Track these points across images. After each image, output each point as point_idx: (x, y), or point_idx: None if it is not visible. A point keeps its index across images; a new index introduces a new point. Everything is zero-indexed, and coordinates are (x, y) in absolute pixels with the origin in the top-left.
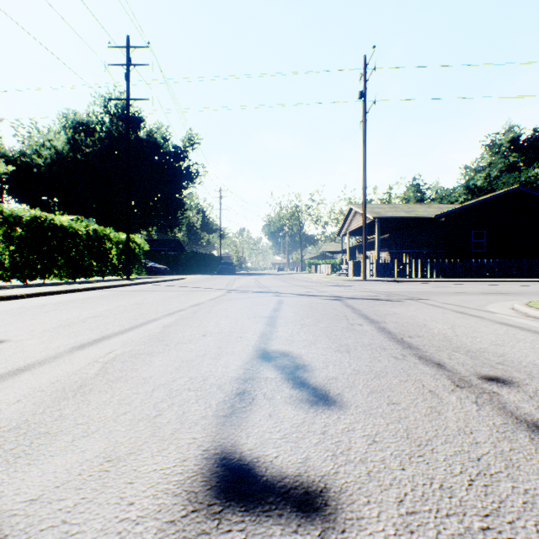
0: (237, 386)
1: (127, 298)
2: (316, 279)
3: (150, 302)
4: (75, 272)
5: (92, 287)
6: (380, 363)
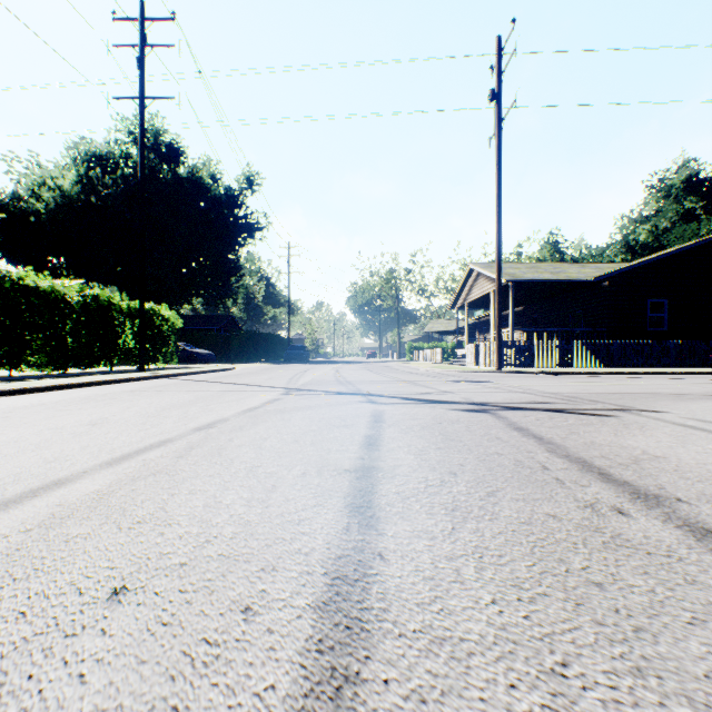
0: None
1: (95, 407)
2: (424, 369)
3: (123, 418)
4: (61, 359)
5: (64, 384)
6: None
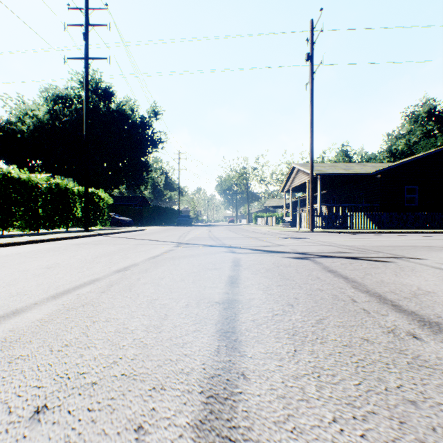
0: None
1: (52, 255)
2: (264, 230)
3: (69, 263)
4: (35, 224)
5: (35, 240)
6: None
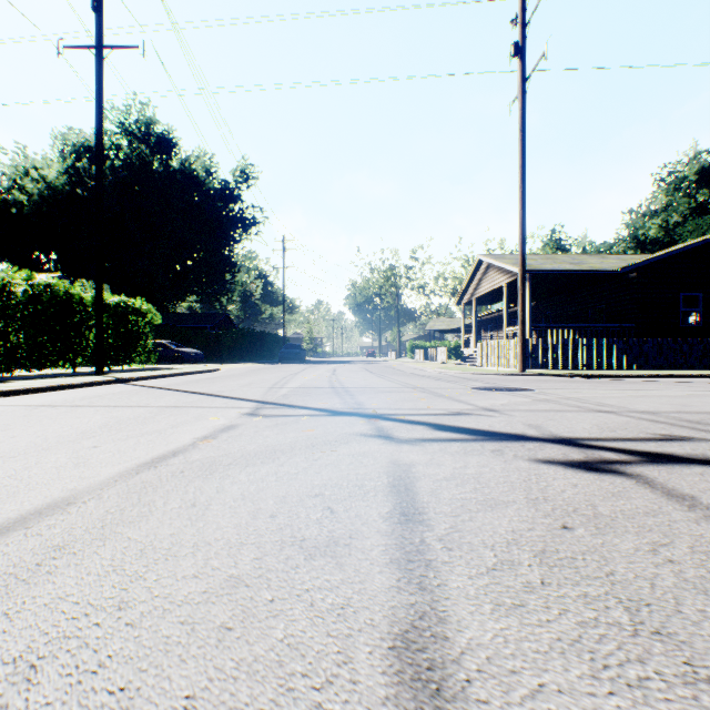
0: None
1: None
2: (432, 370)
3: None
4: None
5: None
6: None
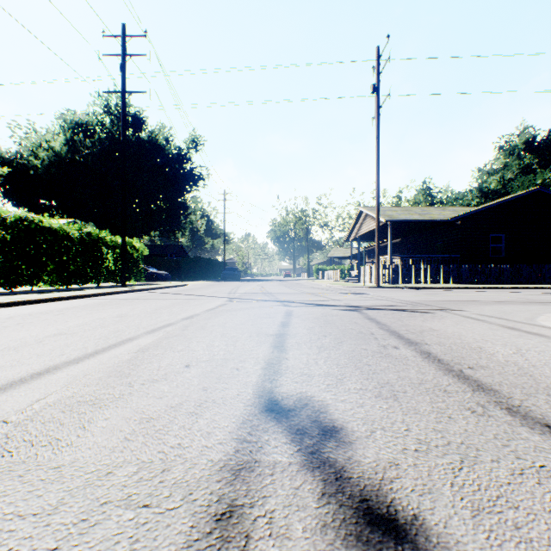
0: (221, 490)
1: (112, 308)
2: (325, 285)
3: (136, 314)
4: (66, 278)
5: (79, 295)
6: (454, 424)
